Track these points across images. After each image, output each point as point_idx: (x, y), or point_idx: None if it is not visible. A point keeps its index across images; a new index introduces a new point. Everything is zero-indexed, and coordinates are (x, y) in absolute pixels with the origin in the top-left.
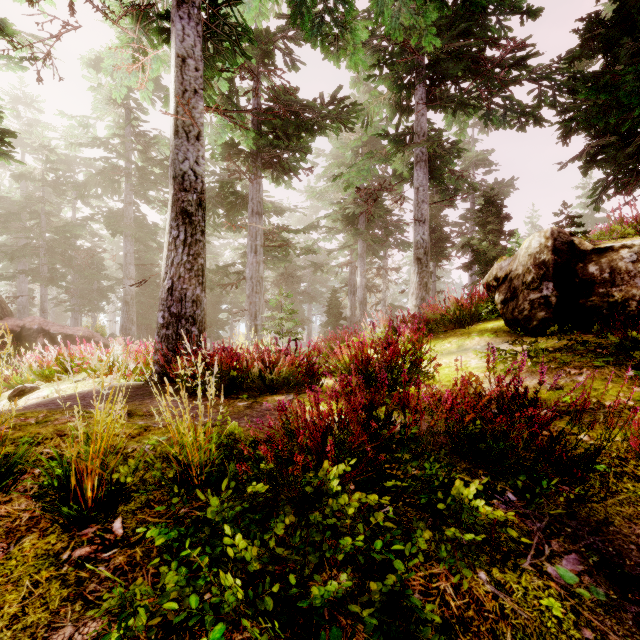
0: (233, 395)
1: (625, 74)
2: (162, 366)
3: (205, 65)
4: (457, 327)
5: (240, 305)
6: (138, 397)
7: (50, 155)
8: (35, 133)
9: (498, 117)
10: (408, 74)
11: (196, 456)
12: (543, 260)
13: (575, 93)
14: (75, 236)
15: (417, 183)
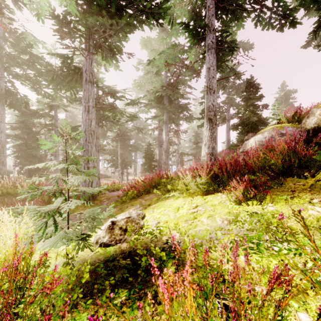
0: None
1: None
2: None
3: None
4: (287, 177)
5: None
6: None
7: None
8: None
9: (265, 19)
10: None
11: None
12: None
13: None
14: None
15: (209, 64)
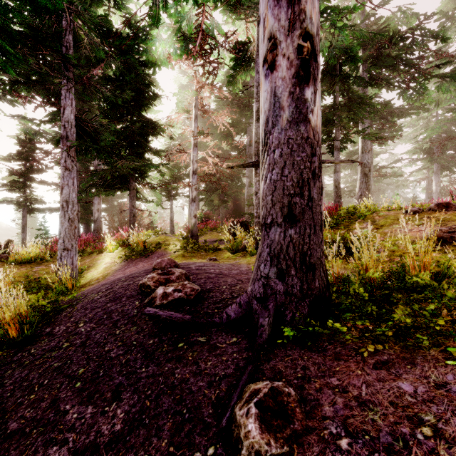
0: None
1: None
2: None
3: None
4: None
5: None
6: None
7: None
8: None
9: None
10: None
11: None
12: None
13: None
14: None
15: None
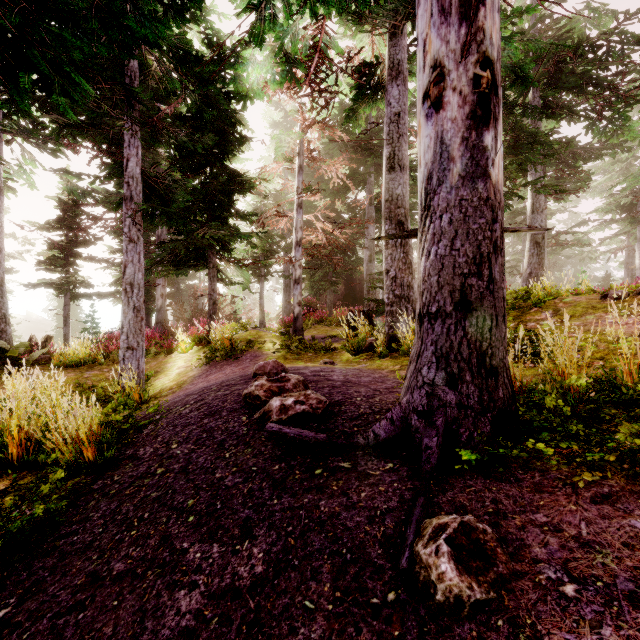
0: None
1: None
2: None
3: None
4: None
5: None
6: None
7: None
8: None
9: None
10: None
11: None
12: None
13: None
14: None
15: None
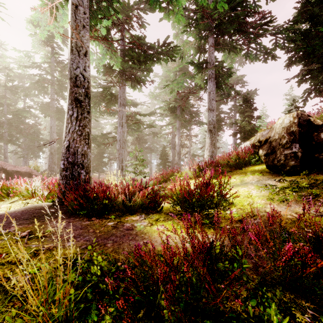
0: (105, 216)
1: (322, 31)
2: (62, 194)
3: (92, 16)
4: (237, 169)
5: (114, 154)
6: (43, 218)
7: (9, 72)
8: (0, 60)
9: (252, 55)
10: (205, 30)
11: (56, 312)
12: (292, 130)
13: (295, 41)
14: (24, 117)
15: (209, 89)
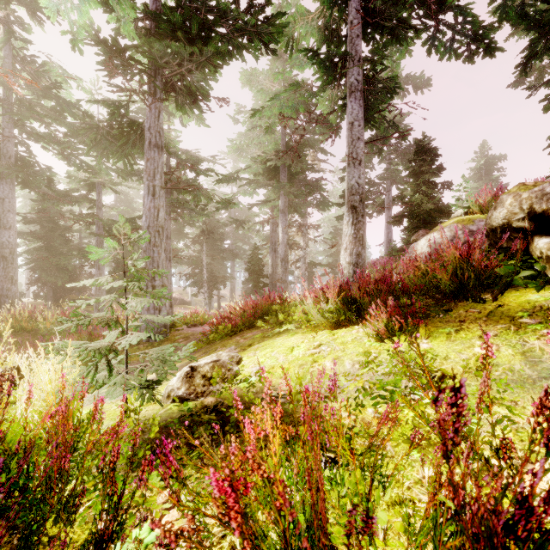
0: None
1: None
2: None
3: None
4: (459, 300)
5: None
6: None
7: None
8: None
9: (444, 43)
10: None
11: None
12: None
13: None
14: None
15: (351, 117)
